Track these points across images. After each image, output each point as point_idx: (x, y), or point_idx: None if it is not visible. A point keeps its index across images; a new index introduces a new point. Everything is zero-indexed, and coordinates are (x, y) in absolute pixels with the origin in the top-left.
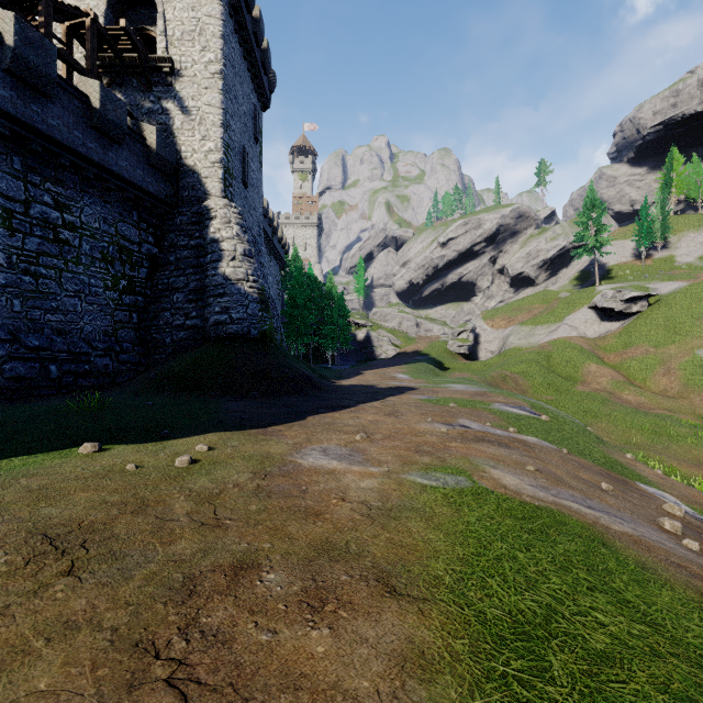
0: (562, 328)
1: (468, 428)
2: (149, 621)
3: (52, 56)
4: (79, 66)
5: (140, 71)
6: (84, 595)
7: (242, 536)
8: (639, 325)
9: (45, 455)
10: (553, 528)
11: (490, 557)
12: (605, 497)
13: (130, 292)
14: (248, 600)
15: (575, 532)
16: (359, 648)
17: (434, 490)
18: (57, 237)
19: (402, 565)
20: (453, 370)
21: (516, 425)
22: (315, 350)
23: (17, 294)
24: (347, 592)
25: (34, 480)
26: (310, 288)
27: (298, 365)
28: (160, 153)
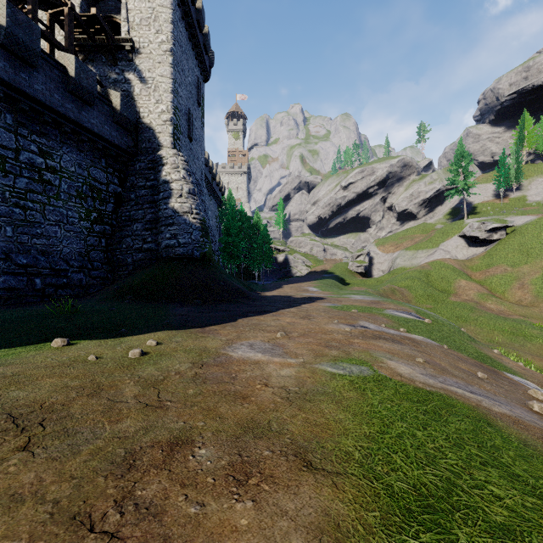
0: (438, 252)
1: (367, 328)
2: (89, 493)
3: (37, 35)
4: (59, 44)
5: (107, 50)
6: (33, 469)
7: (179, 416)
8: (499, 250)
9: (23, 348)
10: (444, 410)
11: (393, 435)
12: (482, 383)
13: (99, 222)
14: (181, 473)
15: (462, 413)
16: (280, 521)
17: (342, 377)
18: (41, 178)
19: (317, 441)
20: (352, 285)
21: (405, 326)
22: (245, 270)
23: (9, 223)
24: (269, 466)
25: (9, 368)
26: (241, 221)
27: (231, 279)
28: (123, 113)
